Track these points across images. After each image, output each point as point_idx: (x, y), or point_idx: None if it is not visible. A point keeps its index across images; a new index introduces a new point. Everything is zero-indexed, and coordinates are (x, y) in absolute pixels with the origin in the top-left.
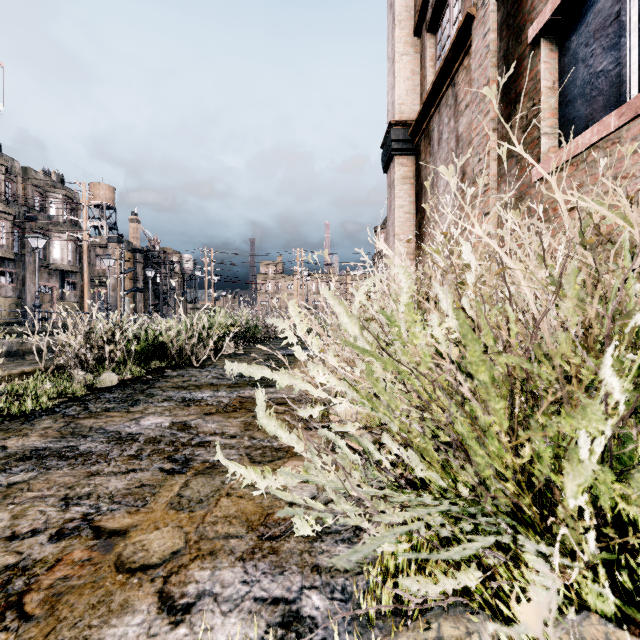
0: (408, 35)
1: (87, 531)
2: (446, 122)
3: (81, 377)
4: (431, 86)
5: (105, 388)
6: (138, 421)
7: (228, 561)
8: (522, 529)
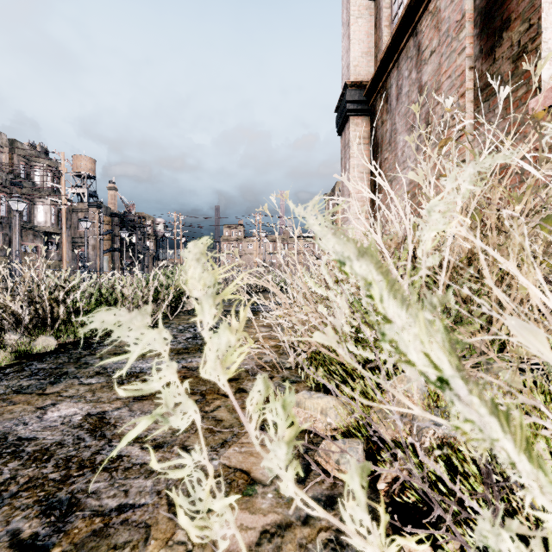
0: None
1: None
2: (406, 75)
3: (14, 342)
4: (390, 39)
5: (37, 355)
6: (44, 412)
7: None
8: None
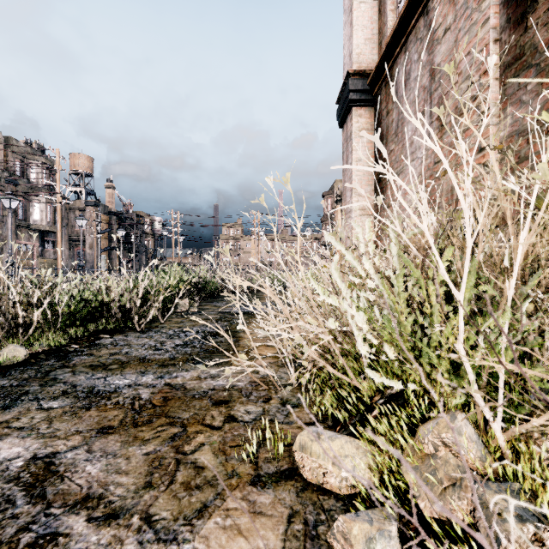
0: None
1: None
2: (415, 58)
3: None
4: (398, 20)
5: (1, 368)
6: None
7: None
8: None
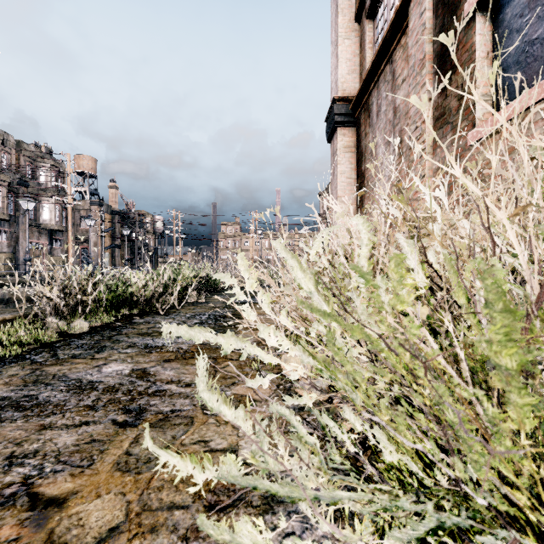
0: (349, 21)
1: (23, 499)
2: (384, 96)
3: (55, 324)
4: (371, 64)
5: (76, 335)
6: (100, 368)
7: (169, 541)
8: (521, 535)
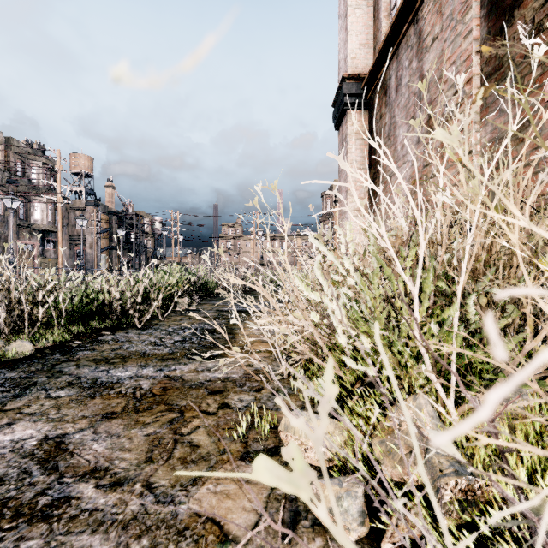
0: None
1: None
2: (406, 65)
3: None
4: (389, 28)
5: (9, 362)
6: None
7: None
8: None
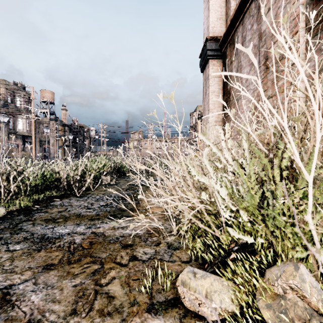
0: None
1: None
2: (249, 28)
3: None
4: (238, 4)
5: None
6: None
7: None
8: None
